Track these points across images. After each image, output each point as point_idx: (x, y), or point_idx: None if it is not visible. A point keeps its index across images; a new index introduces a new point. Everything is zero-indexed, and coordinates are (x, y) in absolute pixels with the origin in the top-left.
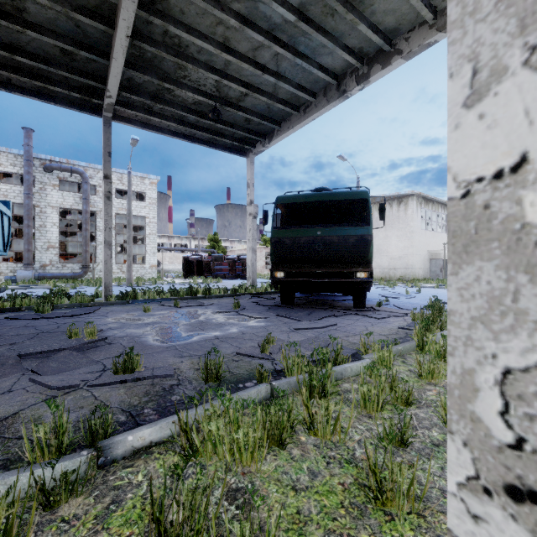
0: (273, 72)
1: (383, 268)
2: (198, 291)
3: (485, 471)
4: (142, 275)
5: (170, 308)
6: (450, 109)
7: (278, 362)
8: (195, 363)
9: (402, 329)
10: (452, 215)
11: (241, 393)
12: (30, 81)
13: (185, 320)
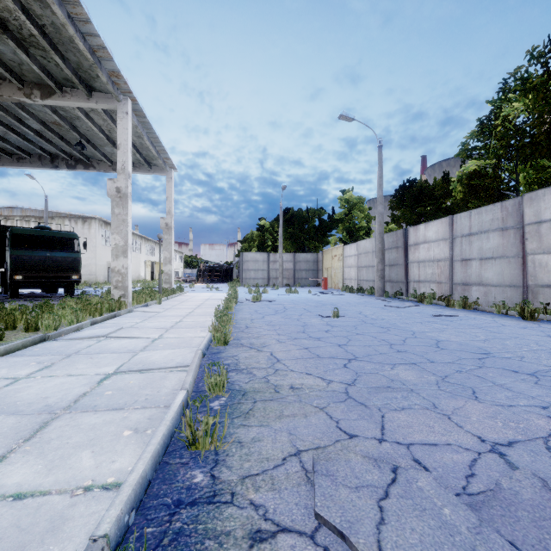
0: None
1: None
2: None
3: (114, 287)
4: None
5: None
6: (112, 261)
7: None
8: None
9: None
10: (112, 269)
11: None
12: None
13: None
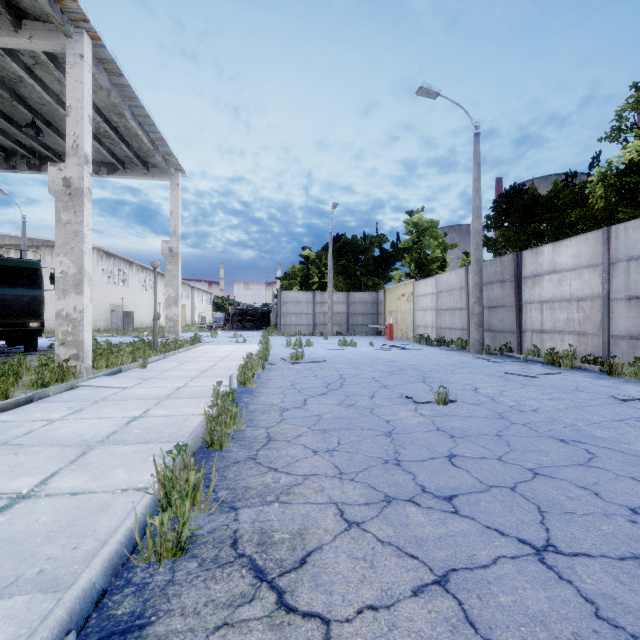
0: None
1: None
2: None
3: (60, 343)
4: None
5: None
6: (56, 300)
7: None
8: None
9: None
10: (56, 313)
11: None
12: None
13: None
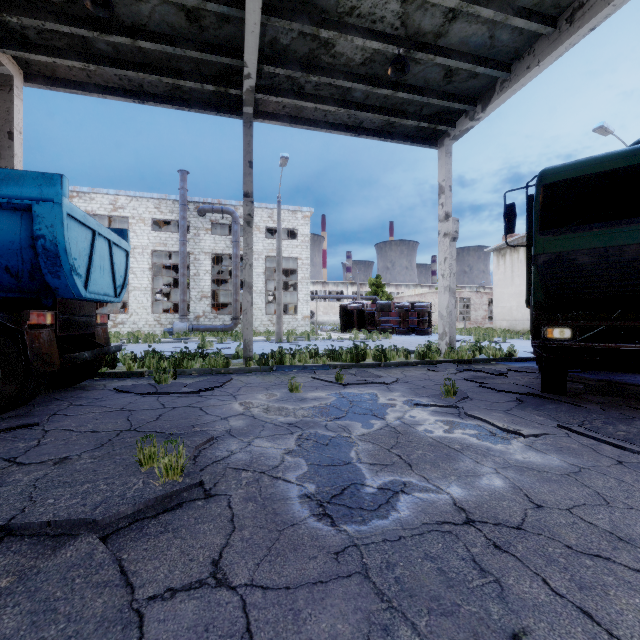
0: None
1: None
2: (366, 353)
3: None
4: (293, 328)
5: (330, 385)
6: None
7: None
8: None
9: None
10: None
11: None
12: (159, 80)
13: (361, 420)
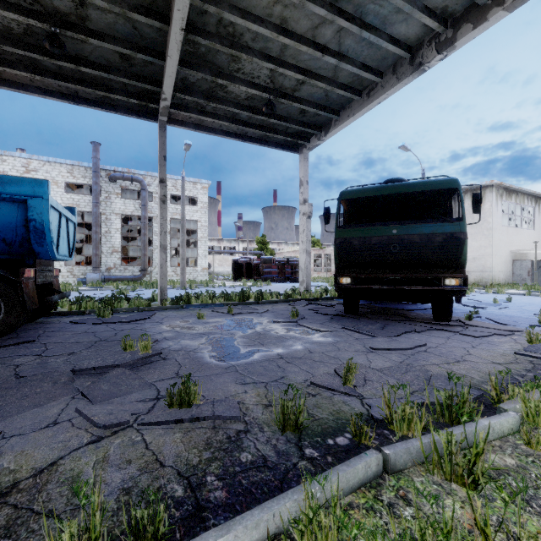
0: (335, 52)
1: None
2: (250, 296)
3: None
4: (194, 278)
5: (224, 315)
6: None
7: (369, 401)
8: (261, 396)
9: (522, 355)
10: None
11: (343, 470)
12: (94, 92)
13: (241, 330)
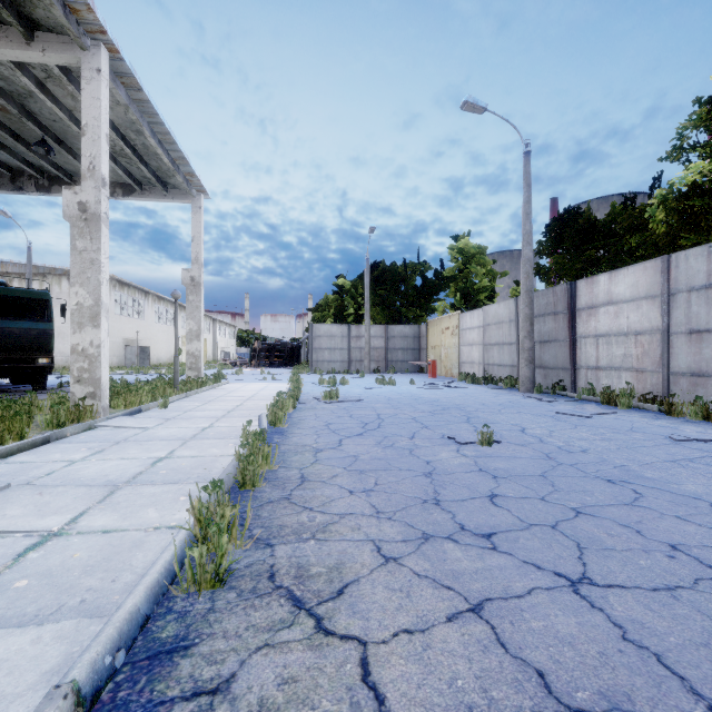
0: None
1: (68, 356)
2: None
3: (75, 381)
4: None
5: None
6: (71, 334)
7: None
8: None
9: None
10: (71, 348)
11: None
12: None
13: None
